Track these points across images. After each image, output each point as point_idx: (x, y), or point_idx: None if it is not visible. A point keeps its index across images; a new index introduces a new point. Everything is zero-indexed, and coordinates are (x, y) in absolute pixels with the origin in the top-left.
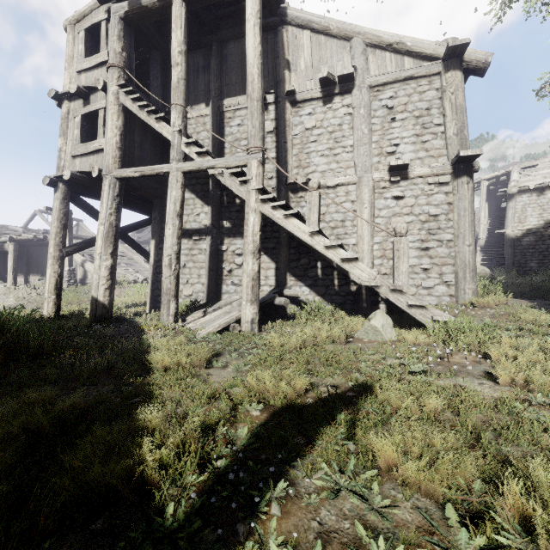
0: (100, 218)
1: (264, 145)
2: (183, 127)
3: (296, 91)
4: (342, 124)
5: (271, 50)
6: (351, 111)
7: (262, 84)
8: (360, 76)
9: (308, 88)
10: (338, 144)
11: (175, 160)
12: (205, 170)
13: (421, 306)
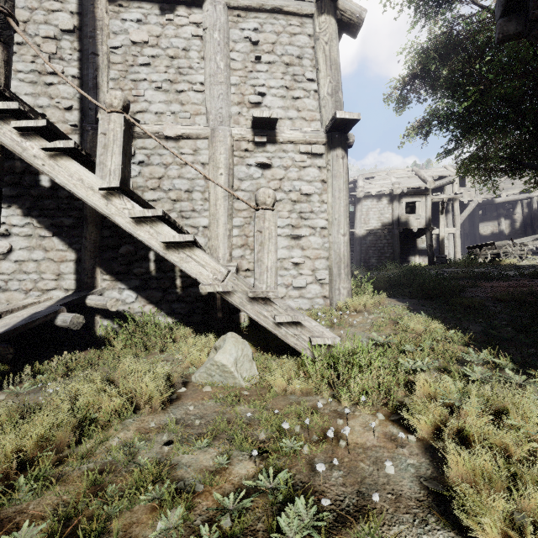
0: None
1: (9, 6)
2: None
3: None
4: (189, 48)
5: None
6: (201, 32)
7: None
8: None
9: None
10: (182, 77)
11: None
12: None
13: (295, 322)
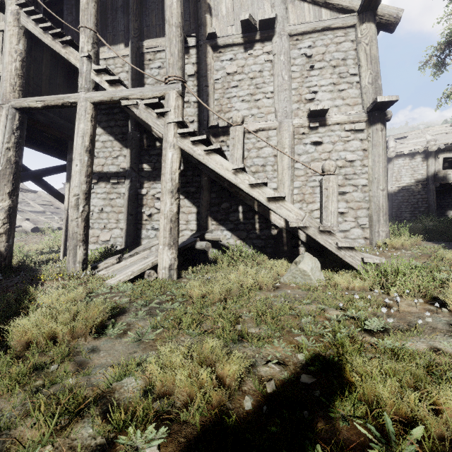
0: None
1: (183, 77)
2: (93, 54)
3: (217, 35)
4: (263, 70)
5: None
6: (271, 58)
7: (182, 11)
8: (280, 24)
9: (230, 33)
10: (259, 90)
11: (84, 89)
12: (118, 101)
13: (351, 248)
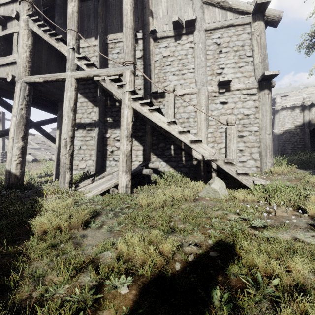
0: (13, 111)
1: (135, 61)
2: (76, 46)
3: (156, 31)
4: (187, 54)
5: (140, 3)
6: (193, 45)
7: (133, 17)
8: (199, 23)
9: (165, 29)
10: (184, 67)
11: (70, 69)
12: (92, 77)
13: (245, 174)
